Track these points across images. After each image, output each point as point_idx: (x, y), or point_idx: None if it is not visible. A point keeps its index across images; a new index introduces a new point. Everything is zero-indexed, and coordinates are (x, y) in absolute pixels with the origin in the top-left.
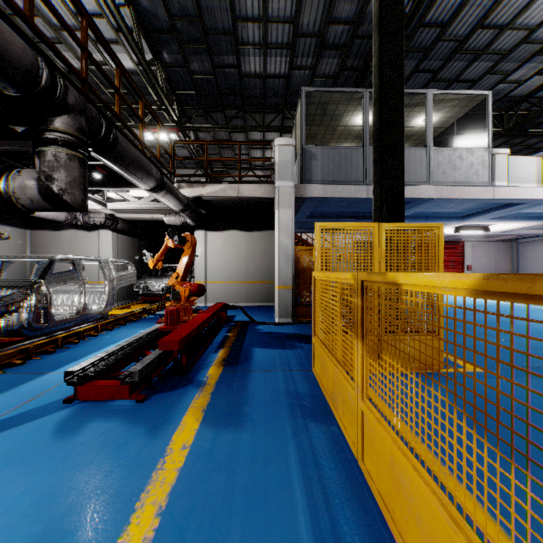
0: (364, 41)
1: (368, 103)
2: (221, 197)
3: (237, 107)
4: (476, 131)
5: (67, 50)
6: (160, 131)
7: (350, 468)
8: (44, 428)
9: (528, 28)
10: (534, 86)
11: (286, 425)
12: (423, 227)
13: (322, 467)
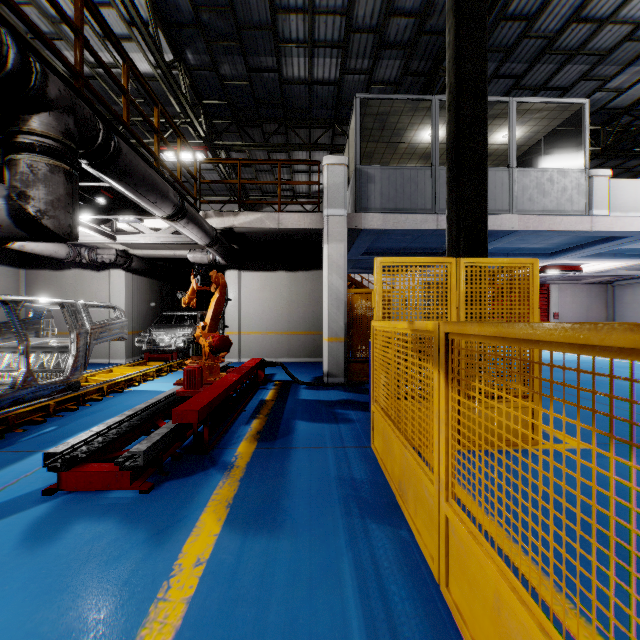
0: (432, 38)
1: (438, 114)
2: (258, 228)
3: (277, 121)
4: (566, 151)
5: (69, 49)
6: (184, 150)
7: (430, 597)
8: (10, 532)
9: (633, 22)
10: (637, 96)
11: (338, 527)
12: (513, 264)
13: (390, 594)
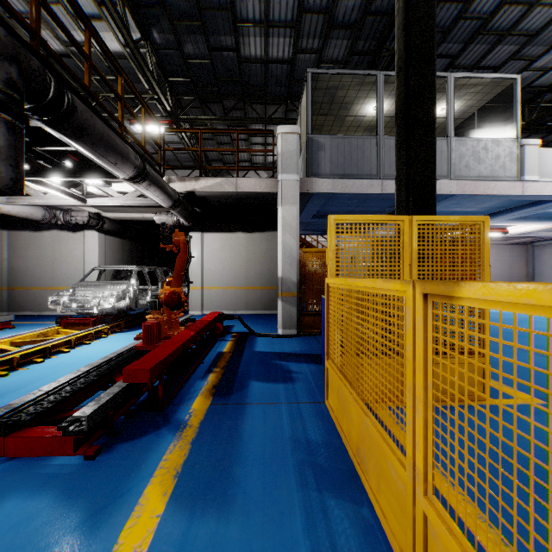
0: (377, 19)
1: (382, 88)
2: (217, 192)
3: (236, 97)
4: (495, 125)
5: (45, 28)
6: (152, 123)
7: None
8: None
9: None
10: None
11: (294, 504)
12: (465, 221)
13: None
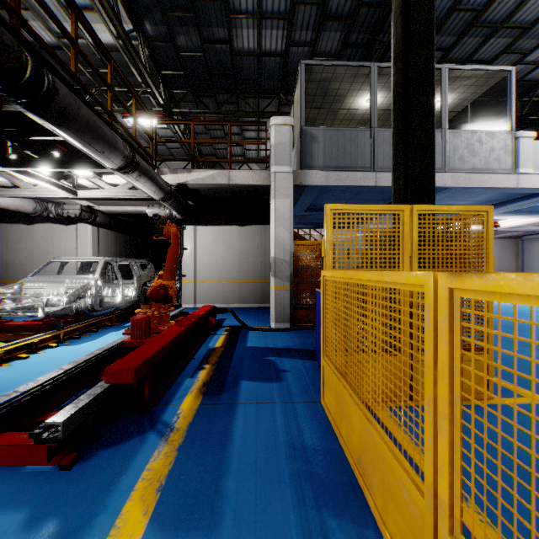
0: (370, 11)
1: (376, 79)
2: (210, 184)
3: (229, 90)
4: (487, 119)
5: (36, 20)
6: (145, 116)
7: None
8: None
9: None
10: None
11: (290, 525)
12: (468, 211)
13: None
